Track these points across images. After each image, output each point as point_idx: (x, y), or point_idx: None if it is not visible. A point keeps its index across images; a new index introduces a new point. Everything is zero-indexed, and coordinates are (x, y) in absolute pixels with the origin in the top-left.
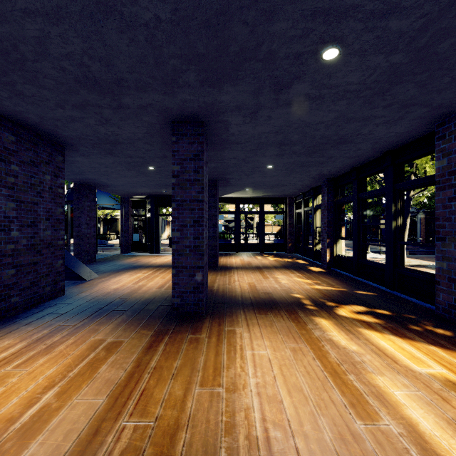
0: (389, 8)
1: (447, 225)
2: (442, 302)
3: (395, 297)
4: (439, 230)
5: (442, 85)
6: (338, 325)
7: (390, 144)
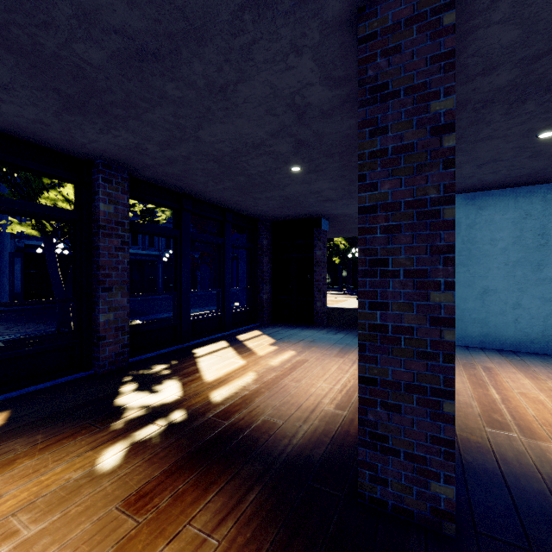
0: (291, 177)
1: (115, 274)
2: (110, 356)
3: (22, 398)
4: (106, 280)
5: (192, 172)
6: (219, 386)
7: (14, 126)
